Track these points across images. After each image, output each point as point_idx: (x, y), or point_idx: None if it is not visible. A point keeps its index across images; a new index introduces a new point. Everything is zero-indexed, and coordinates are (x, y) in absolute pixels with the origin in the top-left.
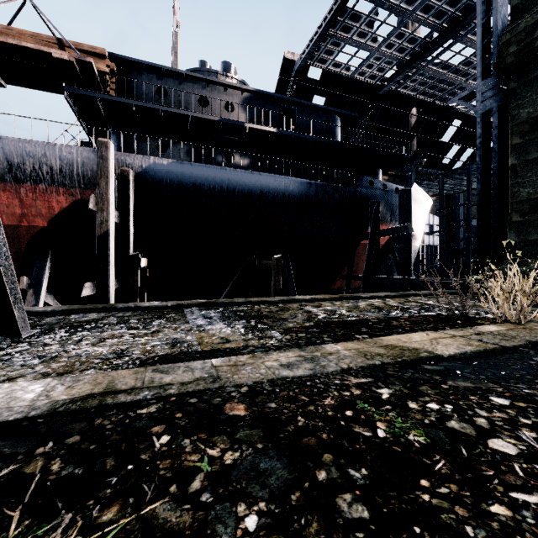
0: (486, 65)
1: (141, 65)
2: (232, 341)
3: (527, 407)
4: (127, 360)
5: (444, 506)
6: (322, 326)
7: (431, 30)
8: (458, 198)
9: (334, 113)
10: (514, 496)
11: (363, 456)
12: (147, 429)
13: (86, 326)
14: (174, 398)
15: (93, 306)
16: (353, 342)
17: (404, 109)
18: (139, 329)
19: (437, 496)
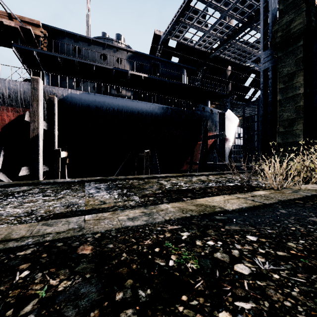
0: (266, 43)
1: (64, 33)
2: (107, 203)
3: (266, 241)
4: (32, 217)
5: (190, 315)
6: (165, 193)
7: (238, 22)
8: (254, 118)
9: (183, 67)
10: (236, 304)
11: (153, 280)
12: (16, 266)
13: (16, 195)
14: (48, 243)
15: (26, 182)
16: (179, 202)
17: (224, 67)
18: (51, 196)
19: (188, 307)
